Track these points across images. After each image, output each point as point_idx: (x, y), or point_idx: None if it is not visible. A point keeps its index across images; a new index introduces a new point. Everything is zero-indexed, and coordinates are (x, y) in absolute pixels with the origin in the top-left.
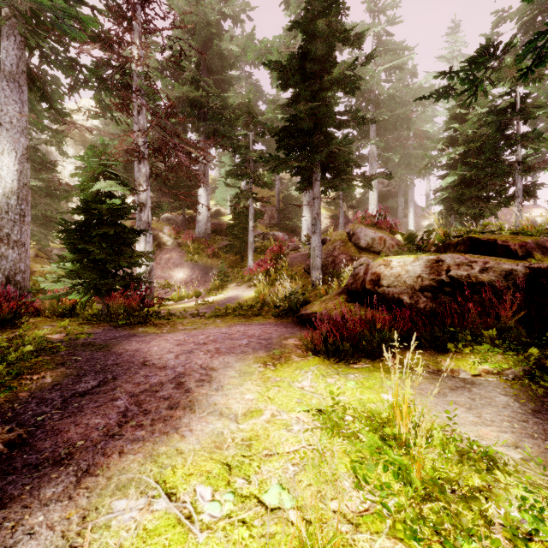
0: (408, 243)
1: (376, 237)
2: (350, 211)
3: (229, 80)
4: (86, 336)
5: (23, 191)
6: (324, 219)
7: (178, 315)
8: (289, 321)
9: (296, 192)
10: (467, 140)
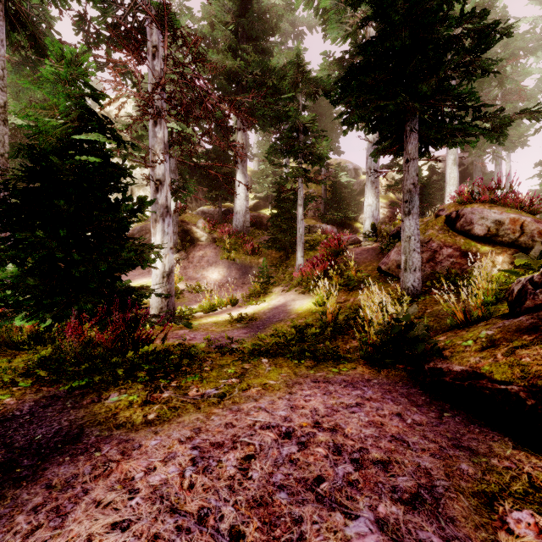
0: None
1: (504, 220)
2: None
3: (270, 50)
4: None
5: None
6: (381, 208)
7: (196, 353)
8: (405, 378)
9: (346, 178)
10: None
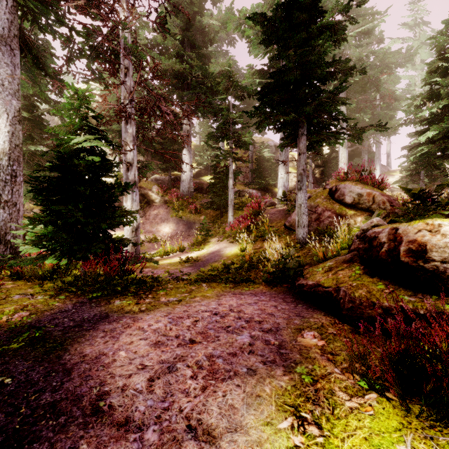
0: (414, 199)
1: (363, 193)
2: (316, 170)
3: (209, 55)
4: (49, 317)
5: (15, 152)
6: (294, 177)
7: (161, 280)
8: (285, 290)
9: (268, 154)
10: None
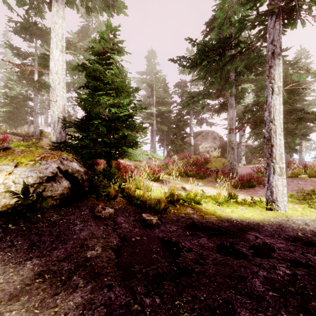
0: None
1: None
2: None
3: None
4: None
5: None
6: None
7: None
8: None
9: None
10: (13, 97)
